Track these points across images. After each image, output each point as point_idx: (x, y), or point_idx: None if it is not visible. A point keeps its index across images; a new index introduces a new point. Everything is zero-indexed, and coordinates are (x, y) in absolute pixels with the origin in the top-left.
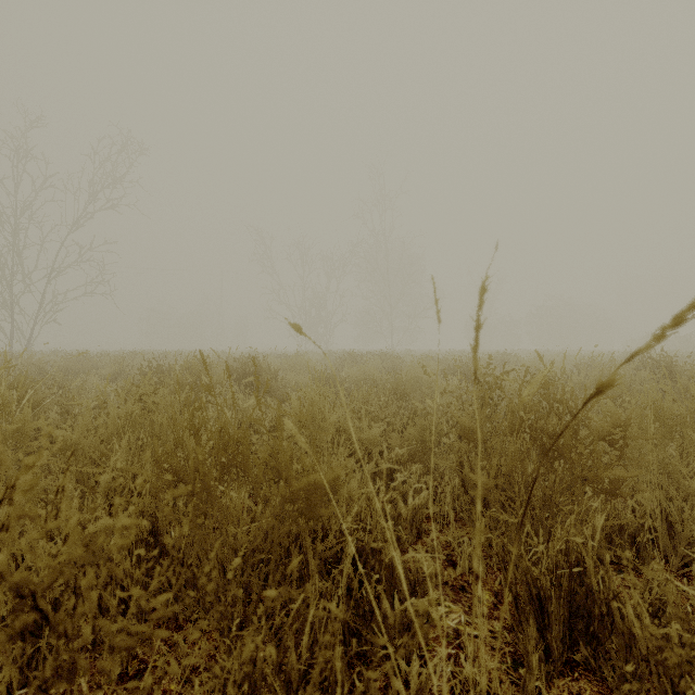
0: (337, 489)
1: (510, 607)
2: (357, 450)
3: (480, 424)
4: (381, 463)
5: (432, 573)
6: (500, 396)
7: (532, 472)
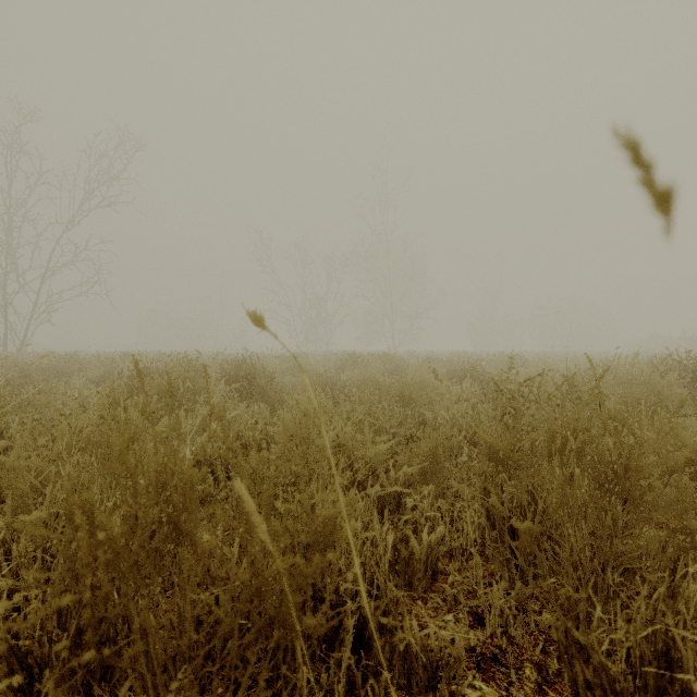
0: (333, 539)
1: (560, 690)
2: (369, 617)
3: (511, 444)
4: (387, 483)
5: (462, 655)
6: (523, 406)
7: (581, 508)
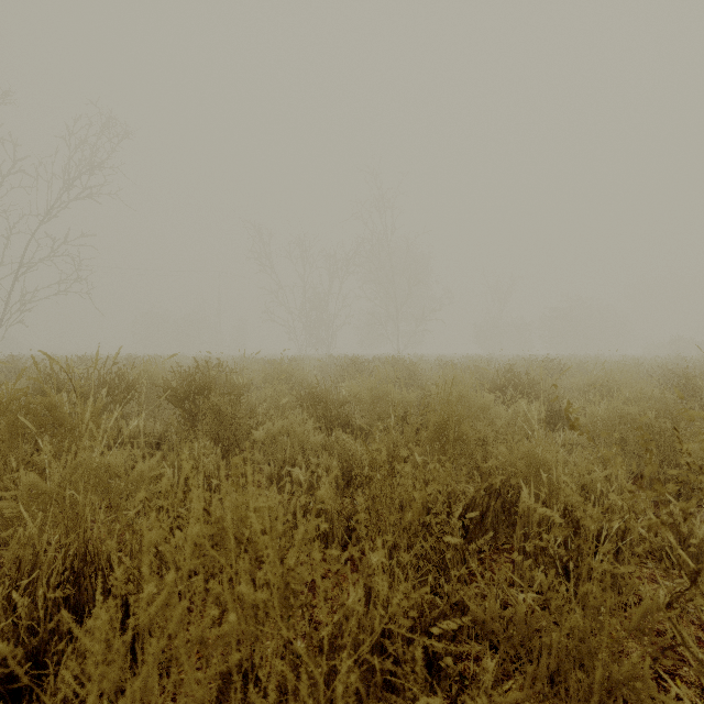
0: None
1: None
2: None
3: None
4: None
5: None
6: None
7: None
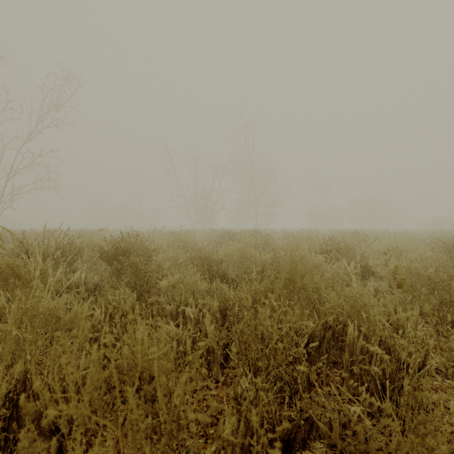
0: None
1: None
2: None
3: None
4: None
5: None
6: None
7: None
